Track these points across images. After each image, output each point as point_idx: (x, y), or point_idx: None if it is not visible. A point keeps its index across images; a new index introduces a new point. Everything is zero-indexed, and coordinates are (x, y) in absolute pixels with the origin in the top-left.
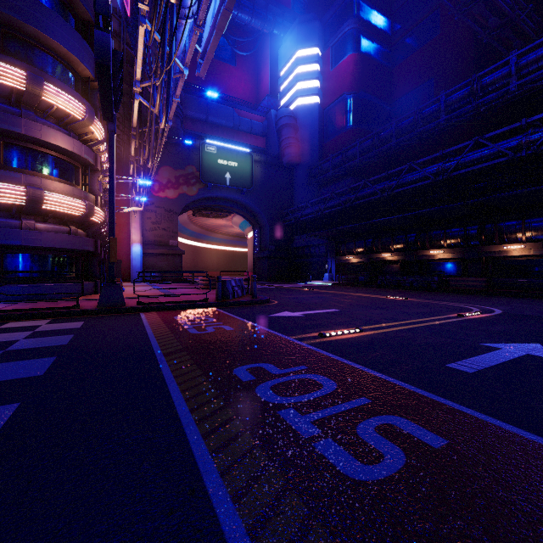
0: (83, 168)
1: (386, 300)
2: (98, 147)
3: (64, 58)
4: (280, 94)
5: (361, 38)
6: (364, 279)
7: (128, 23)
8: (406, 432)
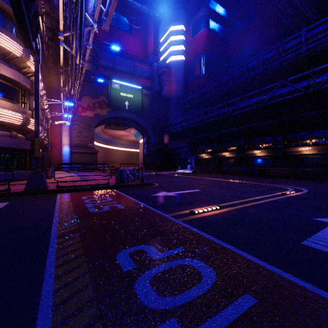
0: (22, 91)
1: (229, 183)
2: None
3: (7, 12)
4: (160, 53)
5: (209, 20)
6: (212, 168)
7: None
8: None
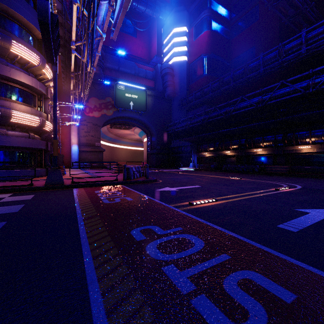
0: (39, 96)
1: (229, 180)
2: (49, 83)
3: (26, 26)
4: (163, 55)
5: (212, 21)
6: (214, 166)
7: (66, 3)
8: (262, 286)
